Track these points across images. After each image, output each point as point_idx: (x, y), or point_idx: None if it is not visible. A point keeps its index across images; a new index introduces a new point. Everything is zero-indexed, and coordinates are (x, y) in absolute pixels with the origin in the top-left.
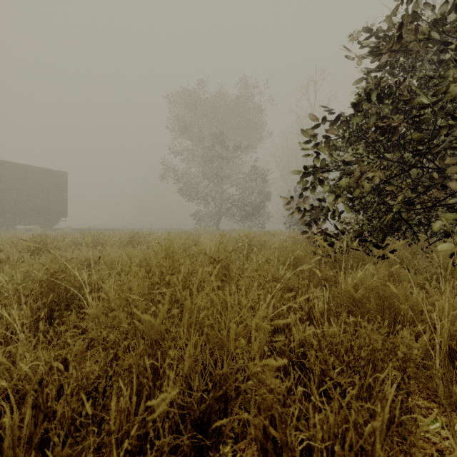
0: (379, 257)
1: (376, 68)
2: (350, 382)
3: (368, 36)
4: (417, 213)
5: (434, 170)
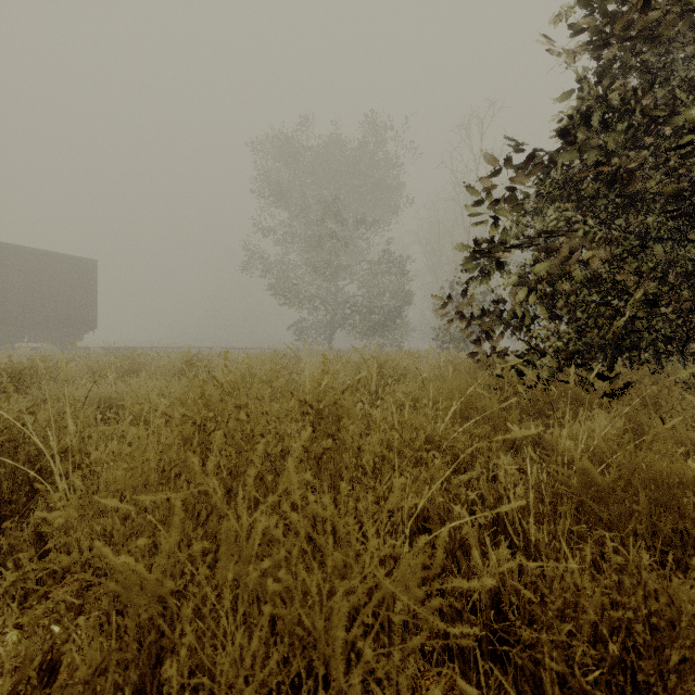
0: (607, 395)
1: (597, 71)
2: (611, 690)
3: (584, 16)
4: (667, 320)
5: (691, 247)
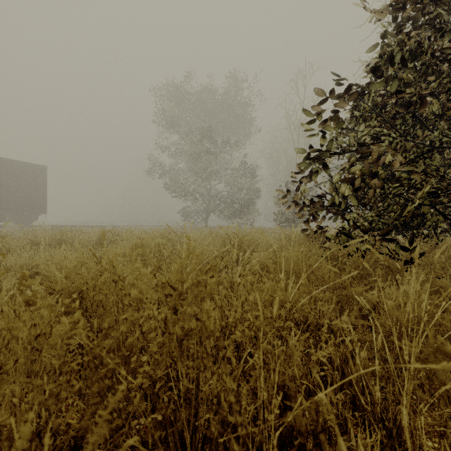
0: (408, 262)
1: (396, 27)
2: None
3: None
4: (445, 207)
5: None
